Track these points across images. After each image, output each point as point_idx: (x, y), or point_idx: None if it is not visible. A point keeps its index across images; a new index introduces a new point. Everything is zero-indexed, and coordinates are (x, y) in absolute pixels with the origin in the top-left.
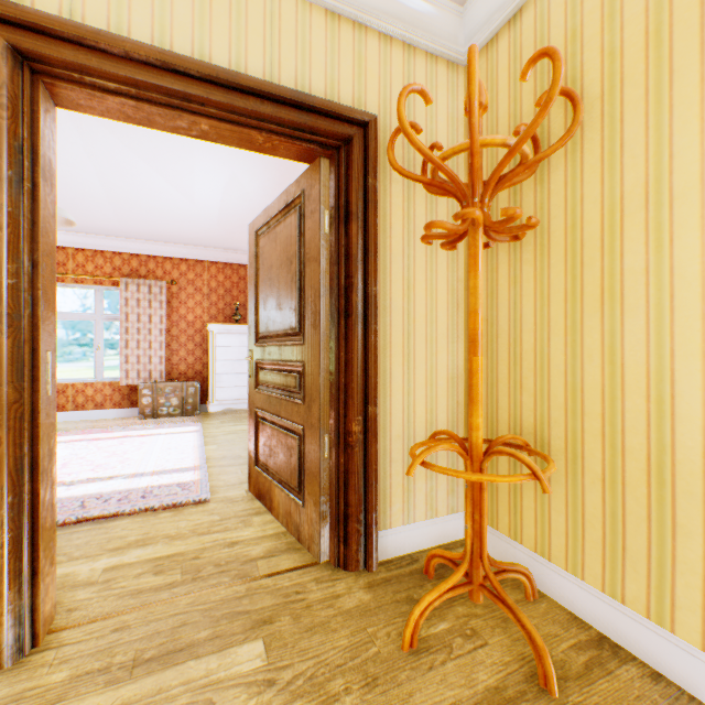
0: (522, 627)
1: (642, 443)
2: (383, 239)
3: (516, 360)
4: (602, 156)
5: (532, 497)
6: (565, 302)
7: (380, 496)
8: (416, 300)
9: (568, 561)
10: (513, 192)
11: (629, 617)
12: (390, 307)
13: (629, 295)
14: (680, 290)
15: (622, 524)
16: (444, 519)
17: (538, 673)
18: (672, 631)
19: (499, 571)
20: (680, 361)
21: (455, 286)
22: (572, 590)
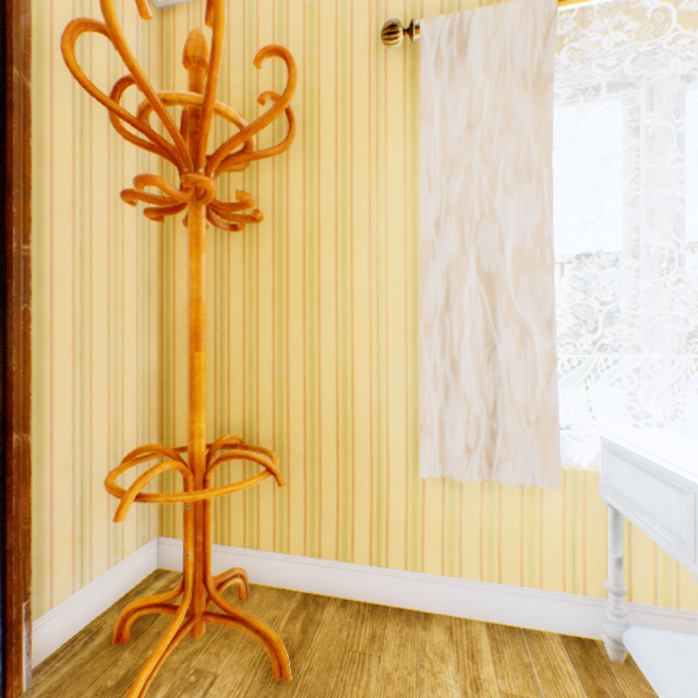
0: (258, 632)
1: (334, 421)
2: (40, 175)
3: (224, 356)
4: (305, 177)
5: (242, 493)
6: (274, 301)
7: (34, 568)
8: (96, 276)
9: (277, 541)
10: (222, 179)
11: (325, 566)
12: (52, 281)
13: (325, 301)
14: (358, 300)
15: (320, 492)
16: (134, 556)
17: (275, 669)
18: (353, 561)
19: (220, 586)
20: (358, 355)
21: (148, 268)
22: (280, 568)
